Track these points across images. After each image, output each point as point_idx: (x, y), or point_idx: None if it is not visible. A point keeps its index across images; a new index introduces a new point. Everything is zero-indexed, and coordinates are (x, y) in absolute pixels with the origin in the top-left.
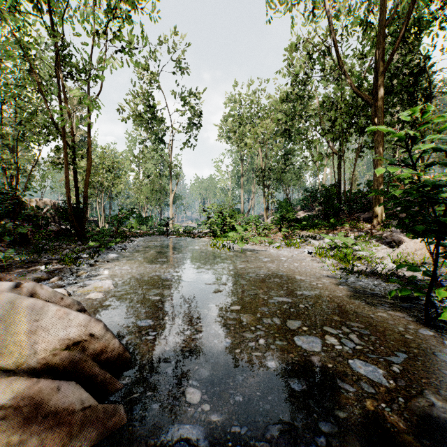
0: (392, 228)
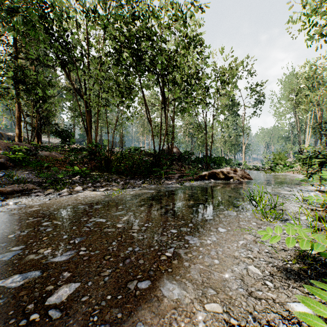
0: None
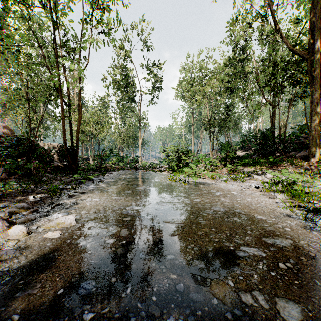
0: None
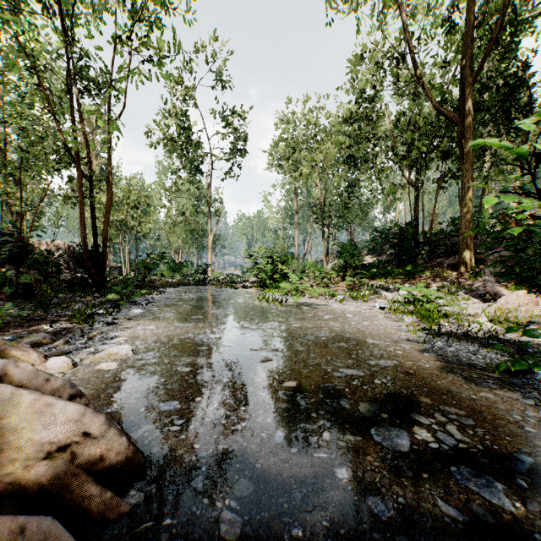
0: (484, 277)
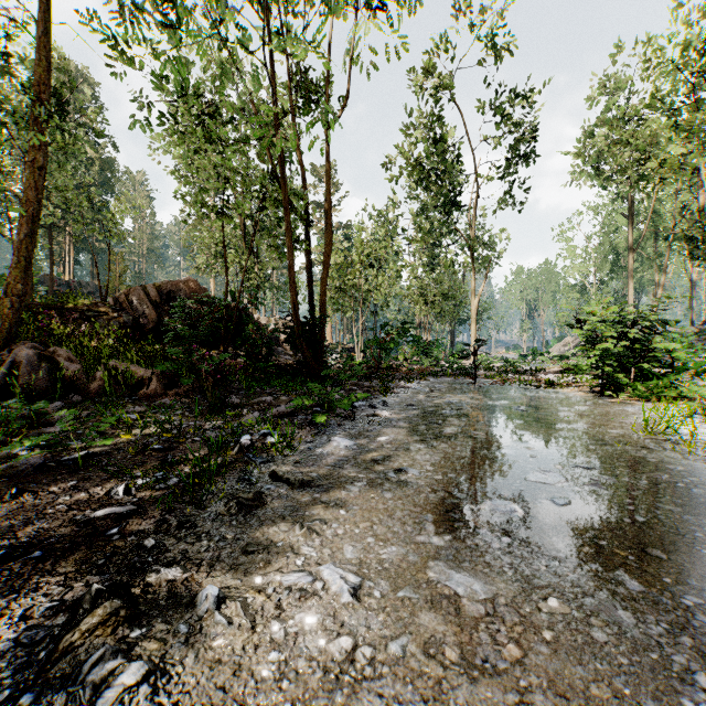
0: None
